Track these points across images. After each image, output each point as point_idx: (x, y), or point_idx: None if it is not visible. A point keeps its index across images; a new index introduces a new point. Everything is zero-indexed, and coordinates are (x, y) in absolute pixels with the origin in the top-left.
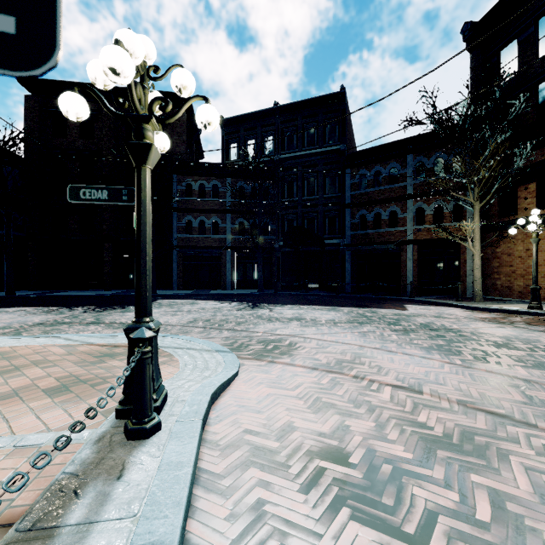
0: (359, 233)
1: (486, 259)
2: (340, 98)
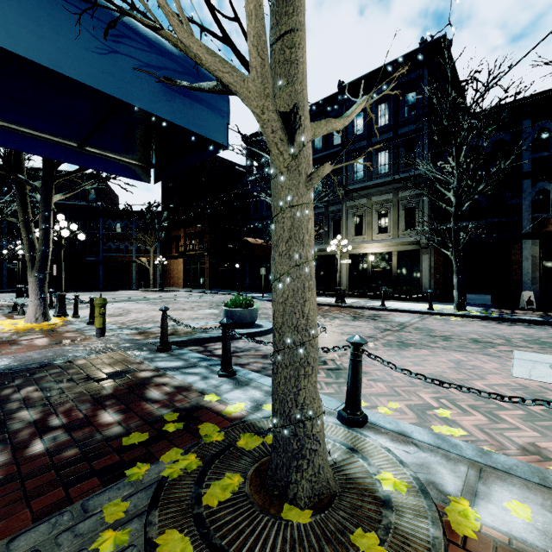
0: (108, 255)
1: (165, 271)
2: (96, 176)
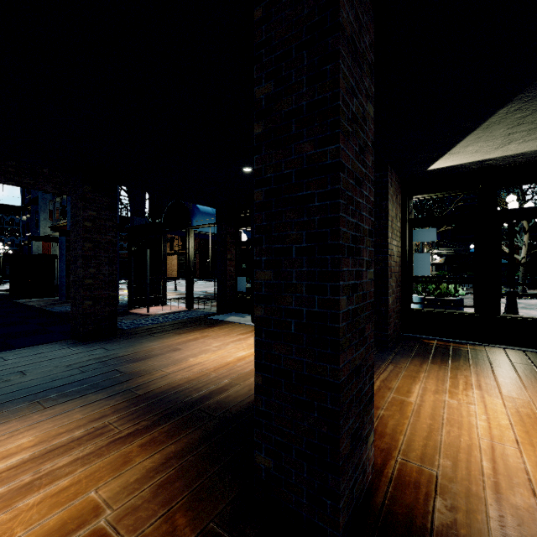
0: None
1: None
2: None
